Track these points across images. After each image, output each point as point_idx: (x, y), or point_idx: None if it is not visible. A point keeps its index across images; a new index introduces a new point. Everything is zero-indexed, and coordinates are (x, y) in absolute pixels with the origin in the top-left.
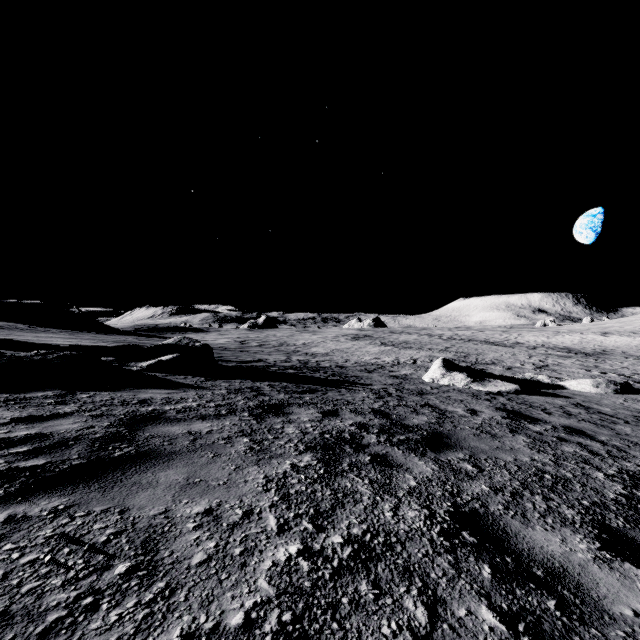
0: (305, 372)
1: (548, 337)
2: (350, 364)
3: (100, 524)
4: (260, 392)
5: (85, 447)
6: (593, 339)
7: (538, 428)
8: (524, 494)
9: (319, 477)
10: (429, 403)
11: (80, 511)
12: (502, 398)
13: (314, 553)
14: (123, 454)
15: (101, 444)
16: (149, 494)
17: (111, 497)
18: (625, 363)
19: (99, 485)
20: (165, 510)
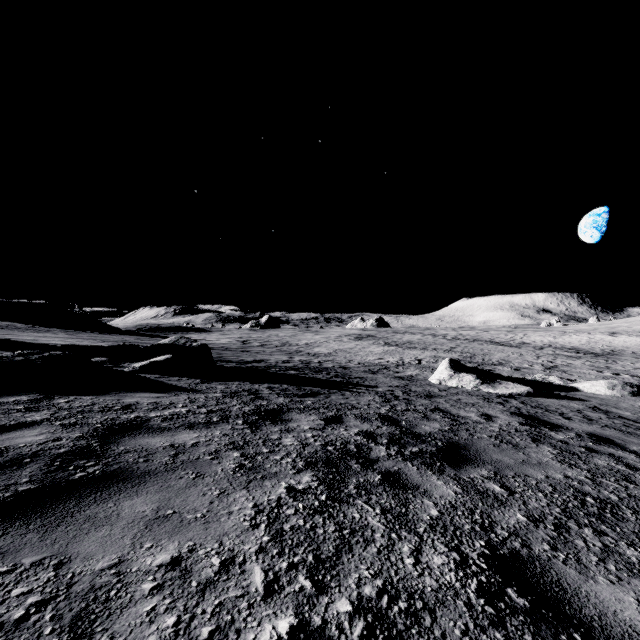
0: (307, 373)
1: (555, 337)
2: (353, 364)
3: (23, 587)
4: (258, 395)
5: (41, 466)
6: (601, 339)
7: (561, 436)
8: (570, 526)
9: (320, 505)
10: (439, 407)
11: (2, 565)
12: (515, 401)
13: (312, 633)
14: (85, 475)
15: (62, 462)
16: (103, 535)
17: (52, 541)
18: (637, 364)
19: (41, 522)
20: (118, 561)
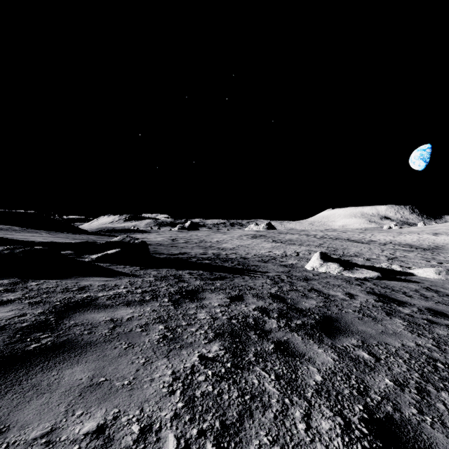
0: (217, 262)
1: (394, 236)
2: (250, 256)
3: None
4: (181, 279)
5: (5, 338)
6: (427, 238)
7: (407, 310)
8: (429, 390)
9: (226, 372)
10: (314, 288)
11: None
12: (369, 283)
13: None
14: (38, 346)
15: (22, 334)
16: (42, 402)
17: None
18: None
19: None
20: (50, 429)
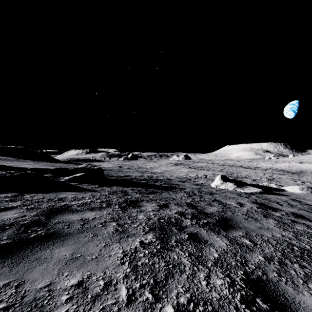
0: (150, 182)
1: (272, 164)
2: (173, 178)
3: None
4: (126, 193)
5: (14, 230)
6: (295, 165)
7: (278, 214)
8: (286, 263)
9: (157, 251)
10: (216, 199)
11: None
12: (254, 196)
13: None
14: (36, 235)
15: (25, 228)
16: (43, 268)
17: (15, 271)
18: None
19: (11, 261)
20: (50, 283)
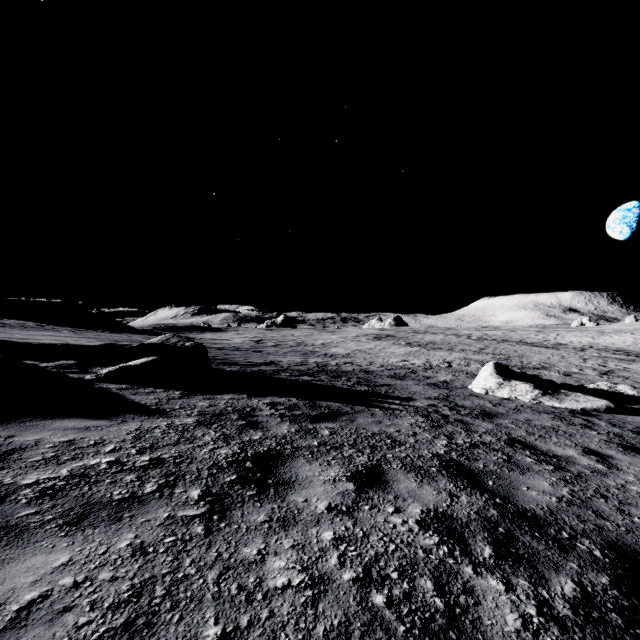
0: (323, 379)
1: (593, 337)
2: (376, 367)
3: None
4: (251, 420)
5: None
6: None
7: None
8: None
9: None
10: (514, 437)
11: None
12: (601, 422)
13: None
14: None
15: None
16: None
17: None
18: None
19: None
20: None
